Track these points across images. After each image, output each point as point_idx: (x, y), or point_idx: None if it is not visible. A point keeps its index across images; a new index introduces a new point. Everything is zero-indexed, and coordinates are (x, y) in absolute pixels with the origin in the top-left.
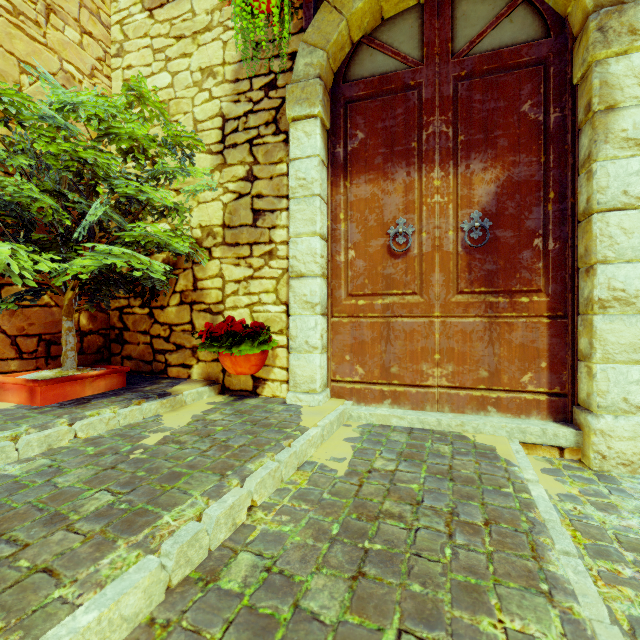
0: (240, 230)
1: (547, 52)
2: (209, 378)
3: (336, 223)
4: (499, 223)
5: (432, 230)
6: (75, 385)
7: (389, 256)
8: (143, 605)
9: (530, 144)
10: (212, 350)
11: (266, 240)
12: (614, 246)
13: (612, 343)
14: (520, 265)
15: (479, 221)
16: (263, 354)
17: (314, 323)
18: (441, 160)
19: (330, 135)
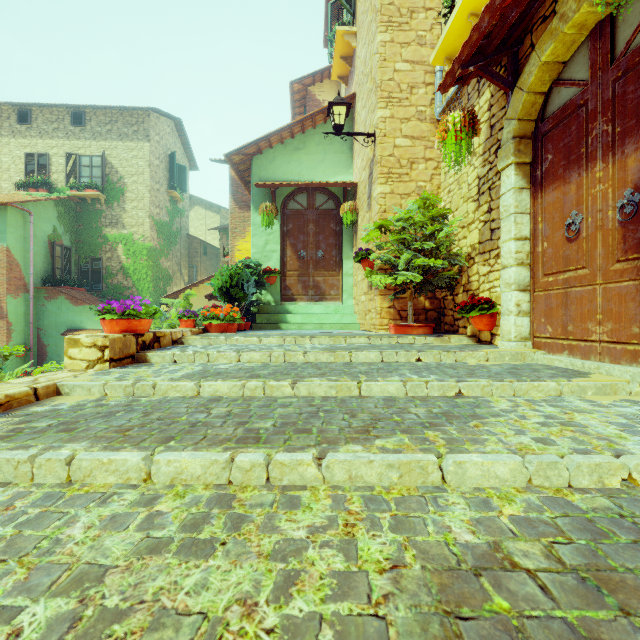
0: (485, 244)
1: None
2: (473, 334)
3: (536, 225)
4: None
5: (594, 214)
6: (409, 329)
7: (566, 242)
8: (375, 359)
9: None
10: (461, 315)
11: (496, 247)
12: None
13: None
14: None
15: (630, 197)
16: (492, 318)
17: (510, 296)
18: (602, 155)
19: (532, 164)
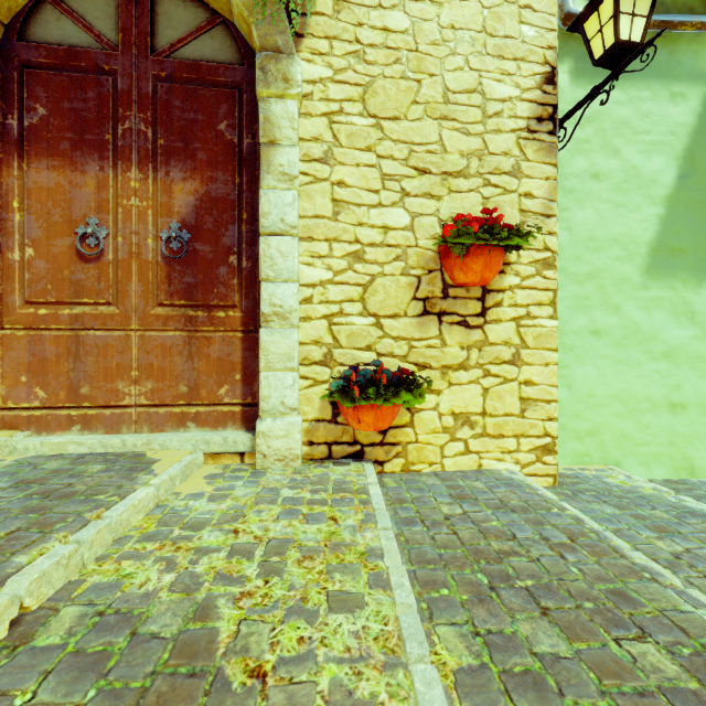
0: None
1: (241, 79)
2: None
3: (8, 212)
4: (198, 236)
5: (129, 235)
6: None
7: (79, 259)
8: None
9: (227, 163)
10: None
11: None
12: (274, 267)
13: (273, 353)
14: (218, 280)
15: (178, 232)
16: None
17: None
18: (140, 161)
19: None
